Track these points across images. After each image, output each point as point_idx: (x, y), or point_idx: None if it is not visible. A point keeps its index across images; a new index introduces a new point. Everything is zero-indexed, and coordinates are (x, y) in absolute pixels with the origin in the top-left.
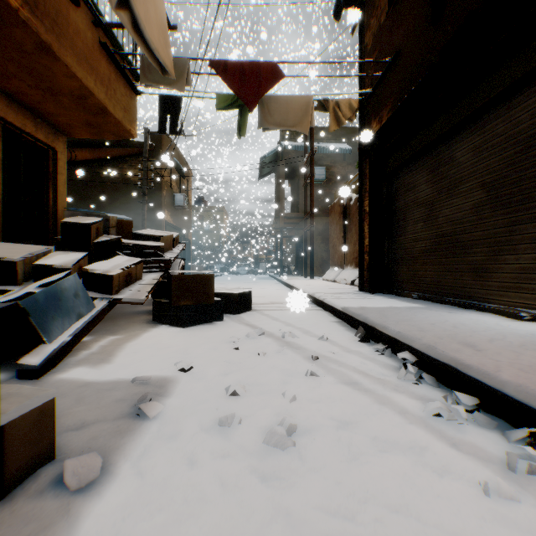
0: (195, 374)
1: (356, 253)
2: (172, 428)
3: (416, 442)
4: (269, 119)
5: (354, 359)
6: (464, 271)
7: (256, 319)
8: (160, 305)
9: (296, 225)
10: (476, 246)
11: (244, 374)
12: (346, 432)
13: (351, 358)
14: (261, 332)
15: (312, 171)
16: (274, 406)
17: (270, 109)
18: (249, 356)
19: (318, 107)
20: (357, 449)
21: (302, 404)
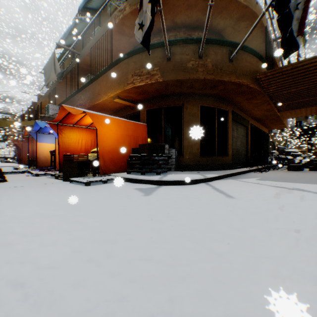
0: None
1: None
2: None
3: None
4: None
5: None
6: None
7: None
8: None
9: None
10: None
11: None
12: None
13: None
14: None
15: None
16: None
17: None
18: None
19: None
20: None
21: None
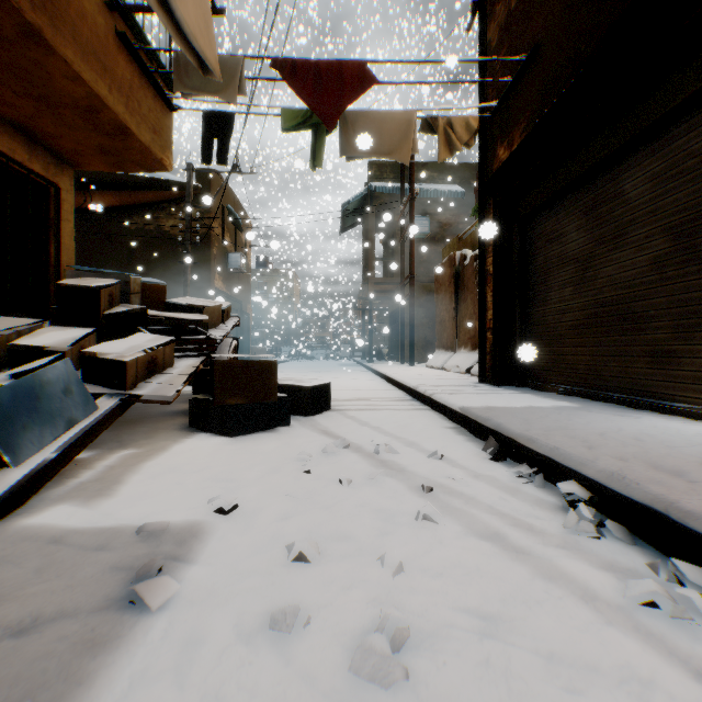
0: (240, 518)
1: (472, 330)
2: (189, 631)
3: (630, 669)
4: (354, 143)
5: (488, 491)
6: (637, 355)
7: (337, 424)
8: (199, 404)
9: (389, 294)
10: (656, 319)
11: (318, 519)
12: (497, 644)
13: (482, 488)
14: (344, 445)
15: (412, 220)
16: (366, 583)
17: (357, 129)
18: (325, 485)
19: (423, 128)
20: (522, 684)
21: (414, 580)
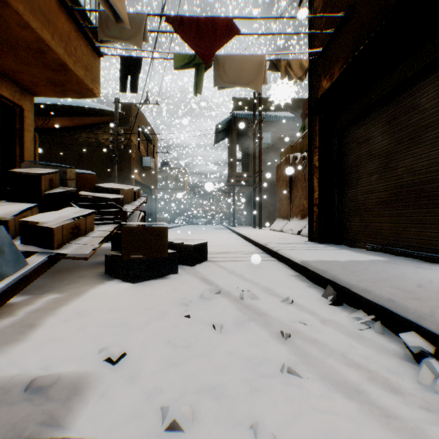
0: (126, 368)
1: (301, 206)
2: None
3: None
4: (224, 77)
5: (337, 337)
6: (431, 223)
7: (212, 272)
8: (112, 258)
9: (246, 183)
10: None
11: (194, 370)
12: None
13: (331, 333)
14: (217, 290)
15: (261, 135)
16: None
17: (225, 68)
18: (201, 330)
19: (270, 67)
20: None
21: None
